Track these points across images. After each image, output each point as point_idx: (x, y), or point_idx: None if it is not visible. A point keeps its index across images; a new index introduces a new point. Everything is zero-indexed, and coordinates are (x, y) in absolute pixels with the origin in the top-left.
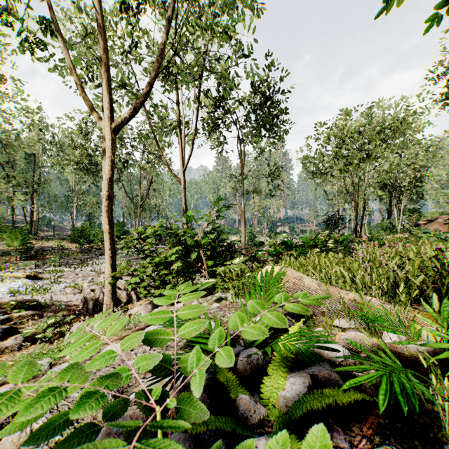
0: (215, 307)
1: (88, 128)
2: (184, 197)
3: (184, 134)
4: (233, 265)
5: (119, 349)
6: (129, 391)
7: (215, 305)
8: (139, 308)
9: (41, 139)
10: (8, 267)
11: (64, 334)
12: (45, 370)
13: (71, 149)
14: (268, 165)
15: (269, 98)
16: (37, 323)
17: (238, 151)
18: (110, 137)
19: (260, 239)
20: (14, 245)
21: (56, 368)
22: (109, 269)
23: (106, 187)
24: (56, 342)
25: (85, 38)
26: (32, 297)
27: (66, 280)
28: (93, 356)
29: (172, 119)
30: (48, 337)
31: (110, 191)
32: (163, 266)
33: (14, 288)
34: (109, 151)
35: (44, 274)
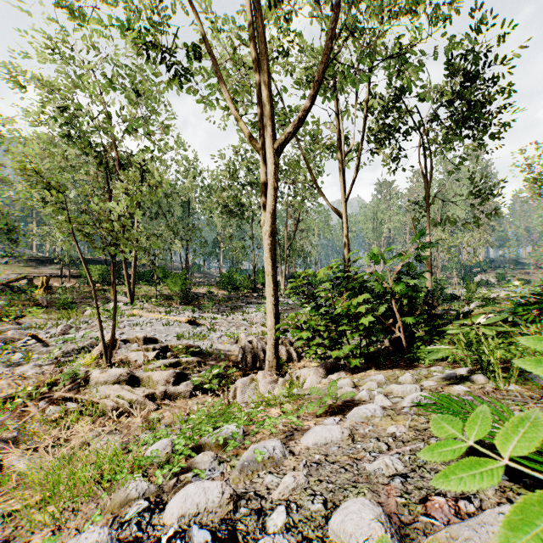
0: (461, 392)
1: (235, 168)
2: (346, 234)
3: (345, 154)
4: (477, 326)
5: (335, 435)
6: (413, 536)
7: (460, 388)
8: (310, 371)
9: (194, 186)
10: (171, 311)
11: (227, 388)
12: (240, 439)
13: (219, 192)
14: (471, 180)
15: (477, 78)
16: (201, 371)
17: (421, 166)
18: (275, 160)
19: (448, 291)
20: (175, 290)
21: (260, 445)
22: (272, 318)
23: (270, 221)
24: (222, 395)
25: (237, 65)
26: (194, 342)
27: (221, 328)
28: (295, 435)
29: (327, 139)
30: (213, 389)
31: (274, 225)
32: (346, 319)
33: (178, 332)
34: (273, 177)
35: (200, 320)
